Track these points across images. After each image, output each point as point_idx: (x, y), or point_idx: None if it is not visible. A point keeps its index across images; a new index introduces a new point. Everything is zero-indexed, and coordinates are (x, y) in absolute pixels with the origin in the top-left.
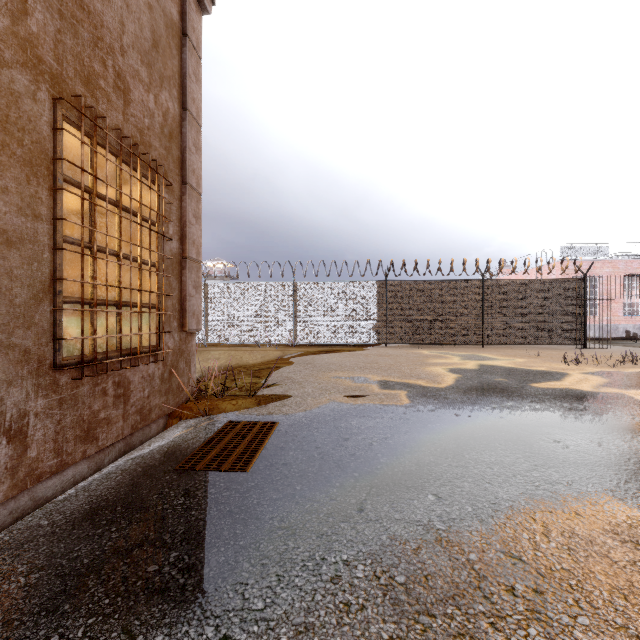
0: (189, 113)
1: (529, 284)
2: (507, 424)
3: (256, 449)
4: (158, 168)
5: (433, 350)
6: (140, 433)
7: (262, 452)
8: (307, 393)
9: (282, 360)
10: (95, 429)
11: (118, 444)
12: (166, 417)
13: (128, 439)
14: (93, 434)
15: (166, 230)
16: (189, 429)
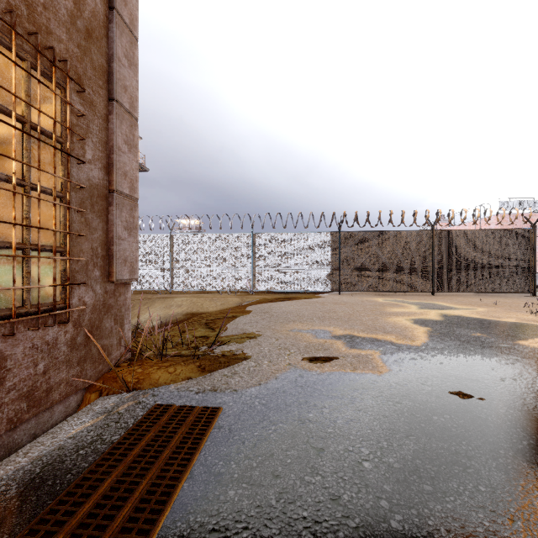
0: (118, 15)
1: (478, 234)
2: None
3: (174, 481)
4: (65, 67)
5: (386, 298)
6: (31, 424)
7: (183, 489)
8: (263, 353)
9: (240, 308)
10: None
11: None
12: (82, 391)
13: (4, 438)
14: None
15: (80, 152)
16: (98, 418)
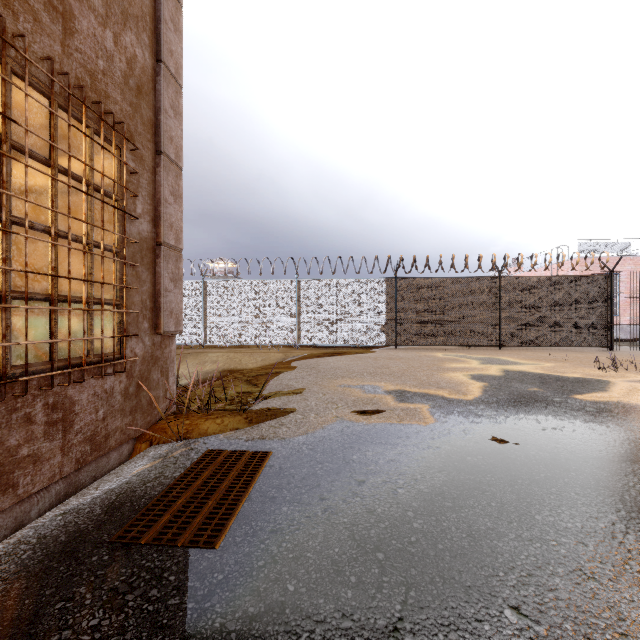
0: (165, 67)
1: (550, 281)
2: (571, 457)
3: (236, 501)
4: (120, 127)
5: (447, 352)
6: (92, 467)
7: (243, 506)
8: (309, 407)
9: (283, 364)
10: (11, 472)
11: (55, 486)
12: (133, 441)
13: (72, 477)
14: (7, 480)
15: (132, 207)
16: (155, 461)
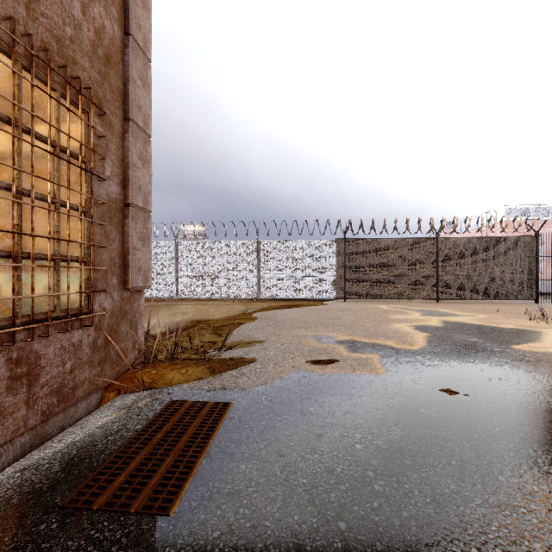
0: (133, 40)
1: (482, 242)
2: (522, 409)
3: (194, 458)
4: (88, 93)
5: (390, 305)
6: (59, 417)
7: (201, 464)
8: (268, 357)
9: (245, 315)
10: None
11: (20, 438)
12: (102, 390)
13: (38, 428)
14: None
15: (100, 170)
16: (120, 412)
